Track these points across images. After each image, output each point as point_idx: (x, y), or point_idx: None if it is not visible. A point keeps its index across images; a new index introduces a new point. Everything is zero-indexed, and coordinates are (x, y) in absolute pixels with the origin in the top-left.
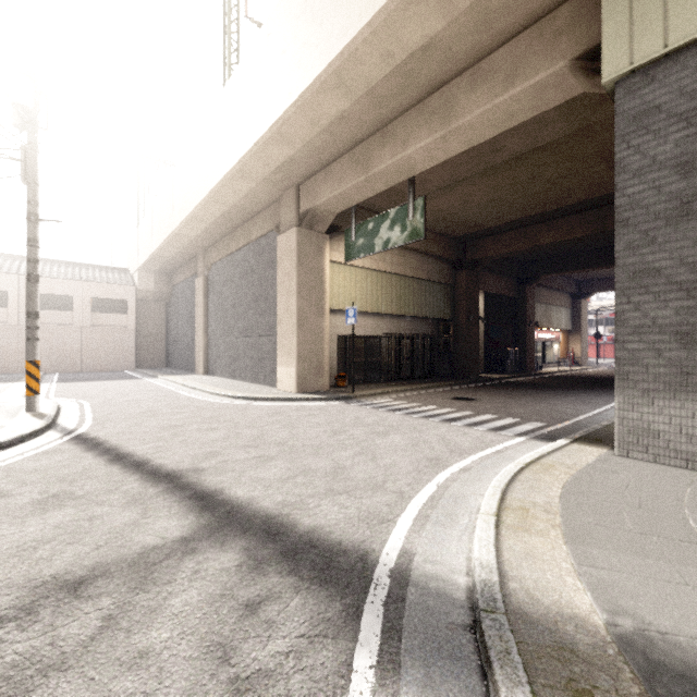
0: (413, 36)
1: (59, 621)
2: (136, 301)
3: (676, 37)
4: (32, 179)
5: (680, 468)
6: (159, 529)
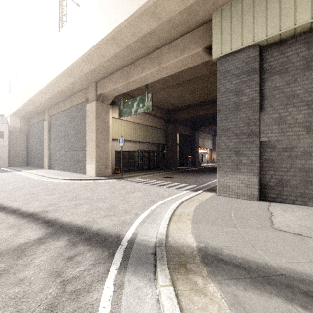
0: (145, 28)
1: None
2: (9, 131)
3: (234, 47)
4: None
5: (235, 198)
6: (27, 236)
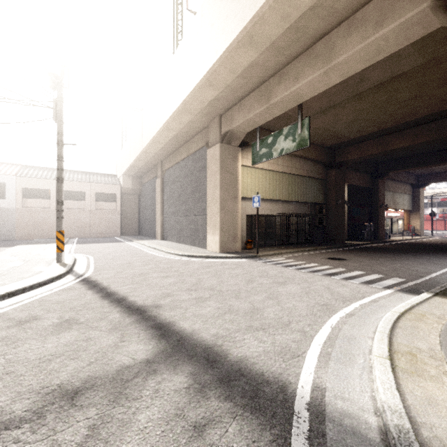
0: None
1: (58, 426)
2: (121, 194)
3: None
4: (59, 119)
5: None
6: (131, 351)
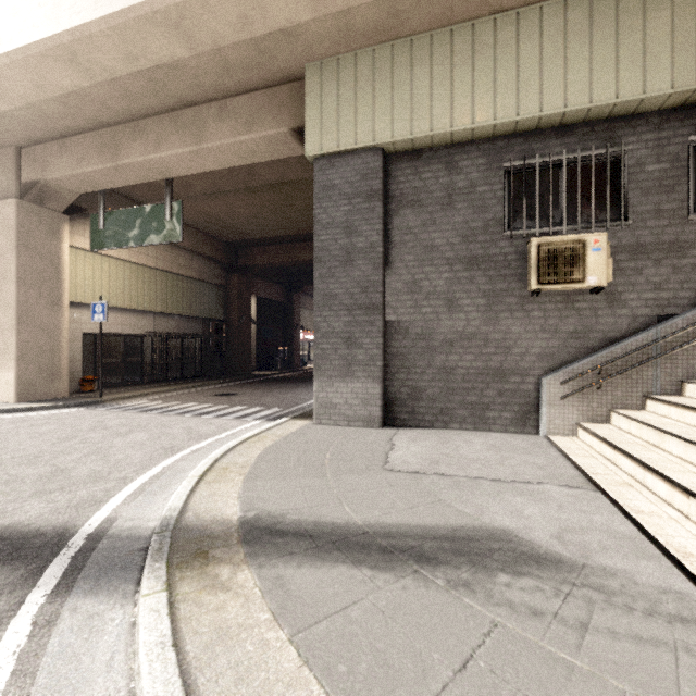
0: (158, 51)
1: None
2: None
3: (343, 144)
4: None
5: (345, 427)
6: None
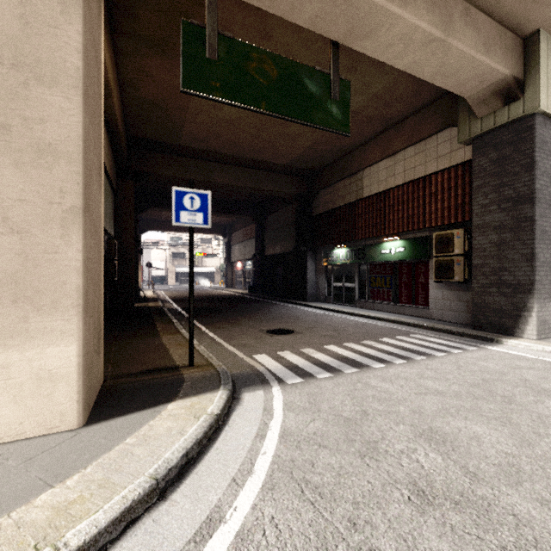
0: None
1: None
2: None
3: None
4: None
5: None
6: None
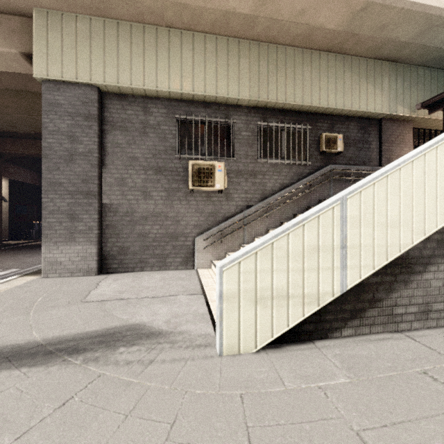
0: None
1: None
2: None
3: (67, 76)
4: None
5: (69, 277)
6: None
